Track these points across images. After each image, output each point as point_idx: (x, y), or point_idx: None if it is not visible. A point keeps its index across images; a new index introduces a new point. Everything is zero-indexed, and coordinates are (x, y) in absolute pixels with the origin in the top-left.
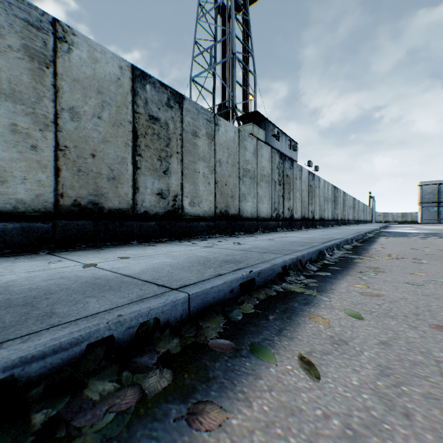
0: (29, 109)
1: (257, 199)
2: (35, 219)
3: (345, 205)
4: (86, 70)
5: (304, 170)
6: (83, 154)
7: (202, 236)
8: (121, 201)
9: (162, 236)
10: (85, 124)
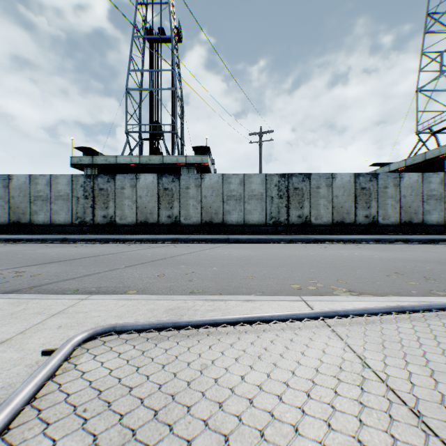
0: (326, 199)
1: (444, 212)
2: (327, 226)
3: None
4: (339, 183)
5: None
6: (338, 207)
7: (388, 234)
8: (350, 220)
9: (366, 232)
10: (339, 198)
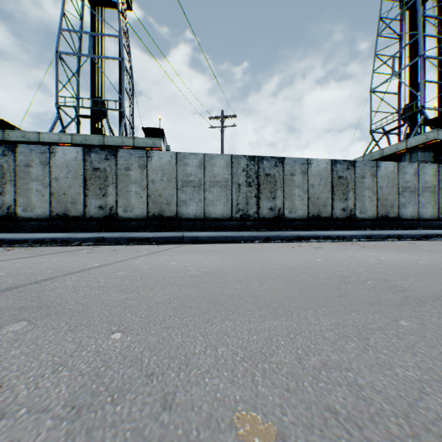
0: (301, 189)
1: (418, 206)
2: (303, 221)
3: None
4: (315, 170)
5: None
6: (314, 199)
7: (366, 229)
8: (327, 214)
9: (344, 228)
10: (315, 188)
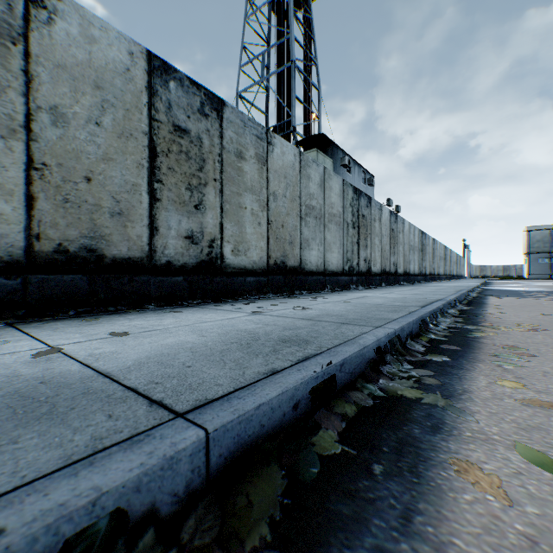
0: None
1: (325, 247)
2: None
3: (434, 255)
4: (78, 53)
5: (385, 209)
6: (72, 177)
7: (250, 296)
8: (132, 247)
9: (192, 297)
10: (75, 132)
